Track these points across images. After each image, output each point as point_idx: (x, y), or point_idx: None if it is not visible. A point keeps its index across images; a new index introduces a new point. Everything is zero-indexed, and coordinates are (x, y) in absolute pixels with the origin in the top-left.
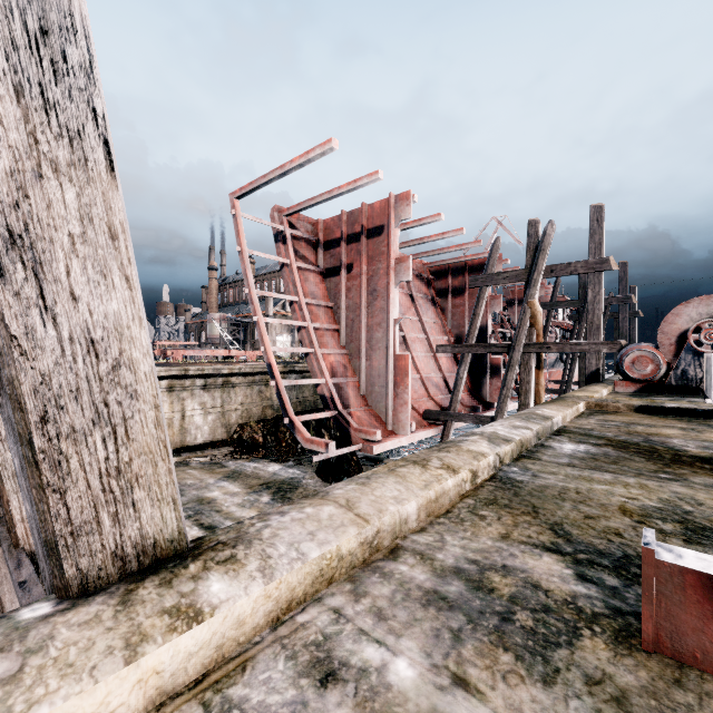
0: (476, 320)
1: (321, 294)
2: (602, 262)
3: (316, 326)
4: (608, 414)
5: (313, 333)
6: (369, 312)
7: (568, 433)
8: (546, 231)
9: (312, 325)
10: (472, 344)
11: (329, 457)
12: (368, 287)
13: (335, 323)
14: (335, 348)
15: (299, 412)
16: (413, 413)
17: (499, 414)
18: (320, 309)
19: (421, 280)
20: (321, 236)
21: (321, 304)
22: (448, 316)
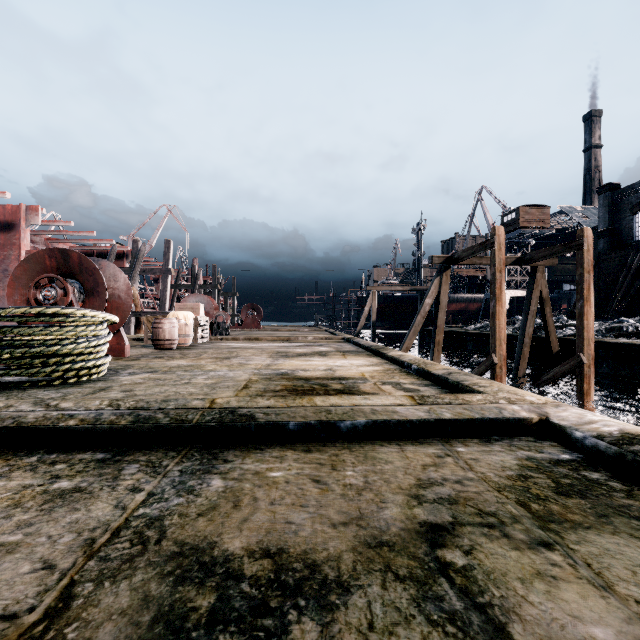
0: None
1: None
2: (168, 270)
3: None
4: None
5: None
6: (1, 286)
7: None
8: (141, 248)
9: None
10: None
11: None
12: None
13: None
14: None
15: None
16: None
17: None
18: None
19: None
20: None
21: None
22: None
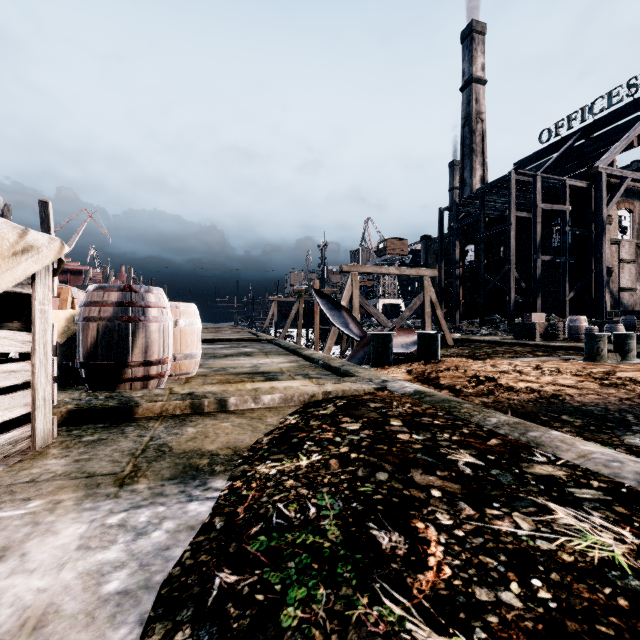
0: None
1: None
2: None
3: None
4: None
5: None
6: None
7: None
8: (111, 273)
9: None
10: None
11: None
12: None
13: None
14: None
15: None
16: None
17: None
18: None
19: None
20: None
21: None
22: None
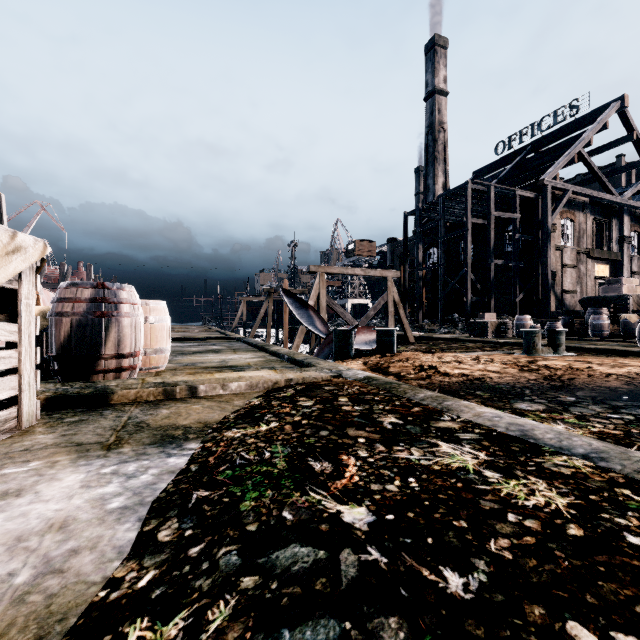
0: None
1: None
2: None
3: None
4: None
5: None
6: None
7: None
8: (68, 270)
9: None
10: None
11: None
12: None
13: None
14: None
15: None
16: None
17: None
18: None
19: None
20: None
21: None
22: None
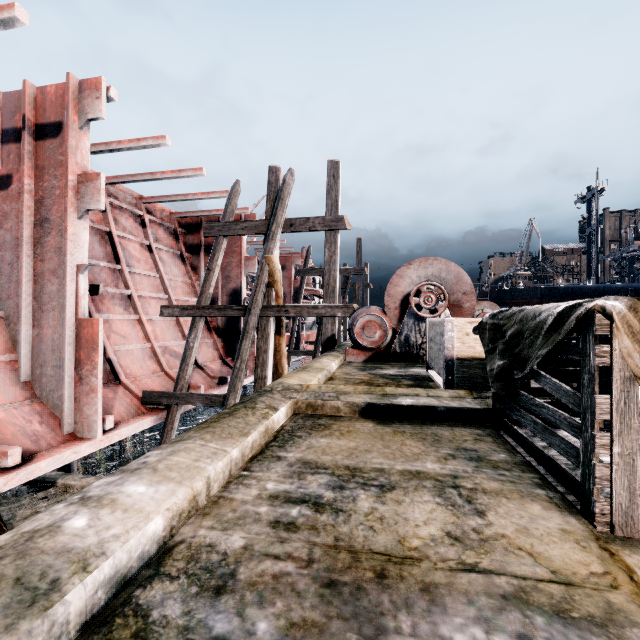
0: (210, 276)
1: None
2: (337, 220)
3: None
4: (319, 433)
5: None
6: (37, 252)
7: None
8: (286, 178)
9: None
10: (205, 306)
11: None
12: (36, 214)
13: None
14: None
15: None
16: (127, 398)
17: (232, 393)
18: None
19: (167, 231)
20: None
21: None
22: (200, 276)
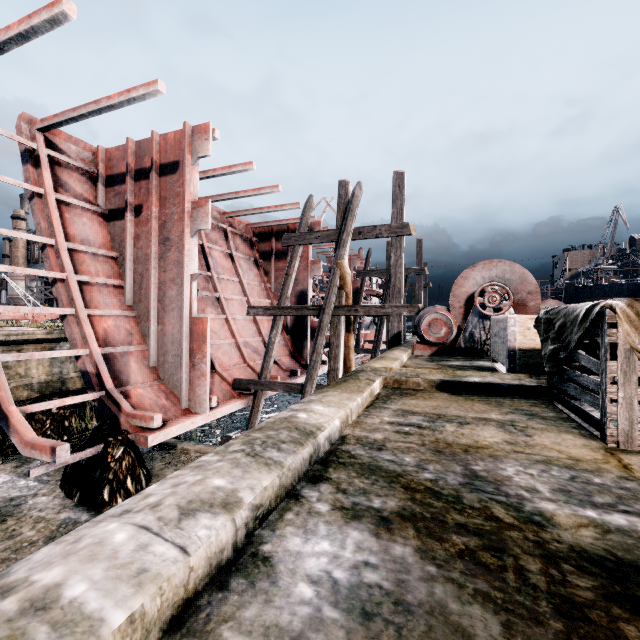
0: (288, 280)
1: (100, 240)
2: (403, 227)
3: (84, 280)
4: (408, 397)
5: (76, 288)
6: (161, 265)
7: (340, 469)
8: (355, 191)
9: (76, 278)
10: (285, 306)
11: (67, 463)
12: (160, 235)
13: (120, 278)
14: (116, 308)
15: (76, 390)
16: (222, 384)
17: (309, 382)
18: (95, 258)
19: (244, 240)
20: (102, 168)
21: (97, 252)
22: (271, 279)
